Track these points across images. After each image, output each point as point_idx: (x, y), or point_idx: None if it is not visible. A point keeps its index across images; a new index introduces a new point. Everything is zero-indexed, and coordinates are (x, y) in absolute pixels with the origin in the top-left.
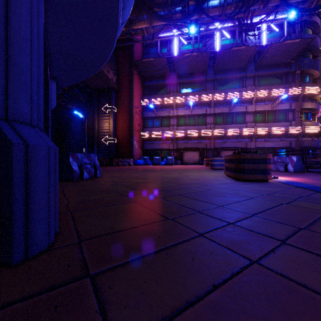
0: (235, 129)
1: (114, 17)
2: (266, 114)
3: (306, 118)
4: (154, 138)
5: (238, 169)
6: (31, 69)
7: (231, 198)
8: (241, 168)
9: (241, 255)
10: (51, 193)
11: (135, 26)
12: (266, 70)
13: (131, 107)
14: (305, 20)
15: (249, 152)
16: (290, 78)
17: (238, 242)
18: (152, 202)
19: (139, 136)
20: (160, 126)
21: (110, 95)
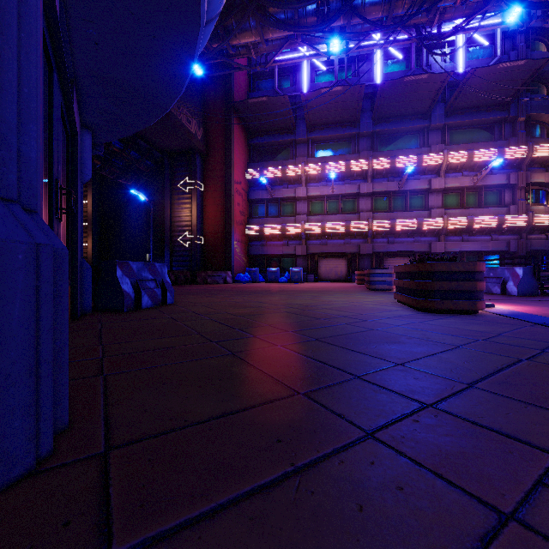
0: (410, 219)
1: (193, 3)
2: (465, 194)
3: (536, 200)
4: (268, 236)
5: (423, 290)
6: (1, 76)
7: (418, 348)
8: (428, 289)
9: (471, 495)
10: (44, 346)
11: (234, 40)
12: (464, 116)
13: (228, 182)
14: (533, 28)
15: (441, 260)
16: (506, 130)
17: (455, 454)
18: (265, 356)
19: (243, 233)
20: (278, 215)
21: (192, 162)
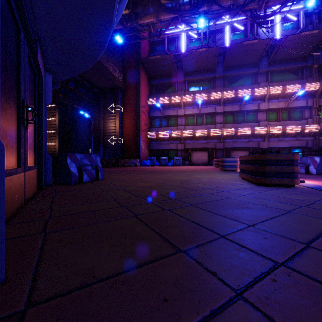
0: (246, 128)
1: None
2: (280, 112)
3: None
4: (161, 138)
5: (259, 171)
6: None
7: (261, 212)
8: (262, 171)
9: None
10: None
11: (141, 20)
12: (280, 65)
13: (137, 106)
14: None
15: (270, 152)
16: (306, 73)
17: (317, 320)
18: (157, 218)
19: (146, 136)
20: (167, 125)
21: (116, 94)
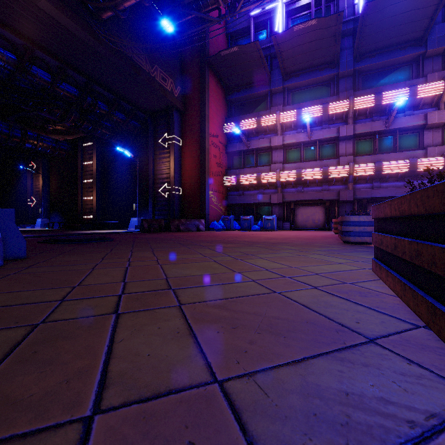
0: (399, 160)
1: None
2: None
3: None
4: (244, 186)
5: None
6: None
7: None
8: None
9: None
10: None
11: None
12: None
13: (202, 134)
14: None
15: None
16: None
17: None
18: None
19: (220, 183)
20: (254, 165)
21: (170, 119)
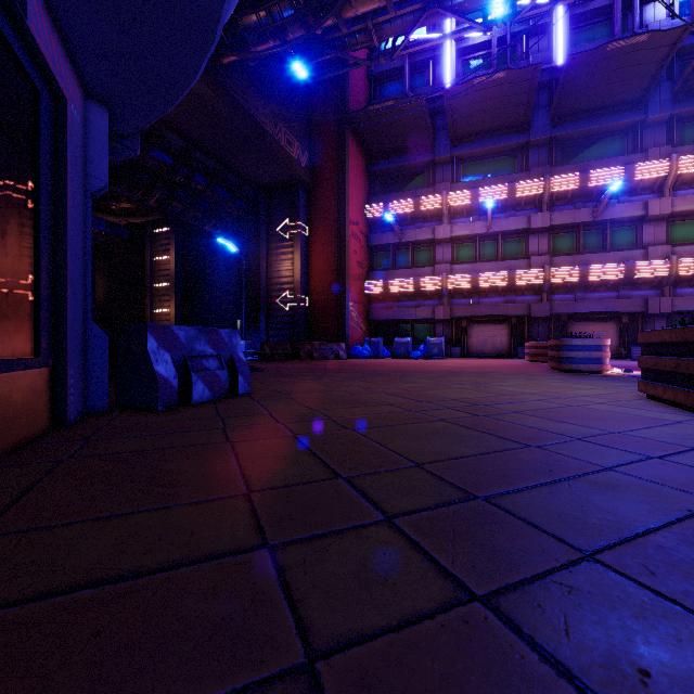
0: (612, 264)
1: None
2: None
3: None
4: (395, 295)
5: None
6: None
7: None
8: None
9: None
10: None
11: (349, 9)
12: None
13: (341, 222)
14: None
15: None
16: None
17: None
18: None
19: (361, 291)
20: (409, 265)
21: (293, 198)
